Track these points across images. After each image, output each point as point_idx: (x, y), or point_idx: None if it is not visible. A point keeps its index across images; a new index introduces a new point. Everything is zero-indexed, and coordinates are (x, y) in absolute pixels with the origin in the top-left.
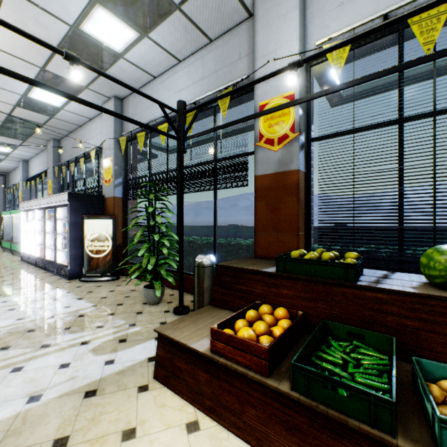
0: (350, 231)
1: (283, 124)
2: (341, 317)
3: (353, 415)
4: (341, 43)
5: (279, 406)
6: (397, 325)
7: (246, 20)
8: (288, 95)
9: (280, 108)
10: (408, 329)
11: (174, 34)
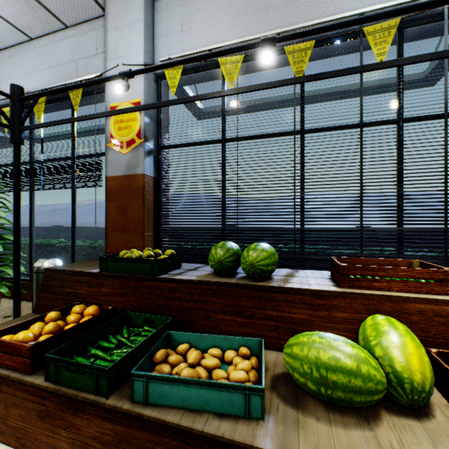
0: (240, 231)
1: (131, 129)
2: (144, 307)
3: (85, 389)
4: (159, 66)
5: (38, 399)
6: (180, 307)
7: (103, 17)
8: (135, 102)
9: (114, 113)
10: (186, 309)
11: (14, 5)
